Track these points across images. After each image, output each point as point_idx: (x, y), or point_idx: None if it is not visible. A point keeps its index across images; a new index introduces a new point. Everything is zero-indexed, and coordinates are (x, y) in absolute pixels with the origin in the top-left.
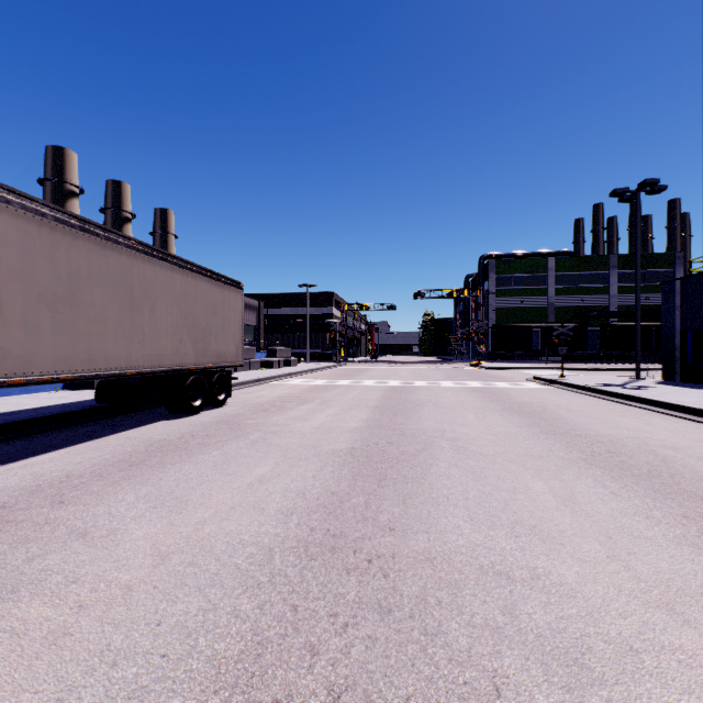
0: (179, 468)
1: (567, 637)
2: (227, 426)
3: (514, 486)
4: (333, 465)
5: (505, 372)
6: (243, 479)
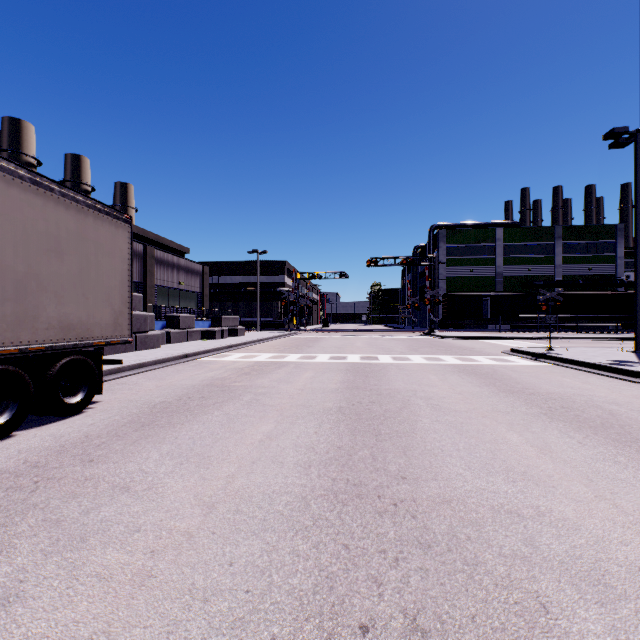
0: None
1: None
2: None
3: None
4: None
5: (468, 342)
6: None
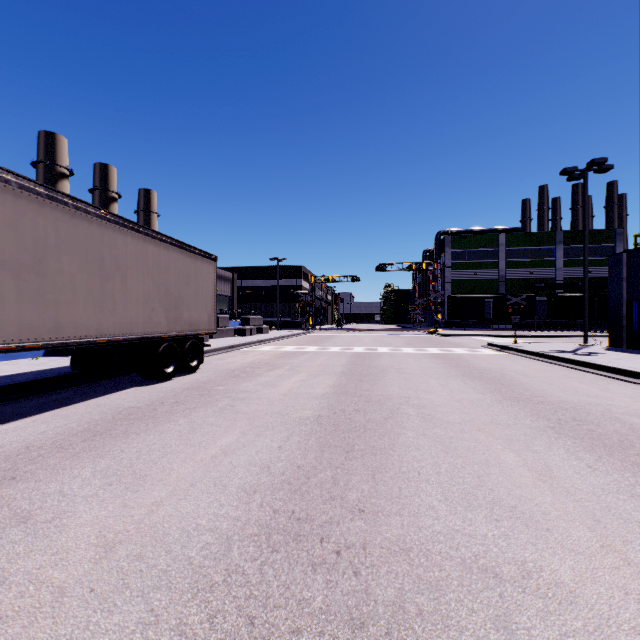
0: (143, 438)
1: None
2: (197, 393)
3: (486, 458)
4: (300, 434)
5: (461, 339)
6: (207, 450)
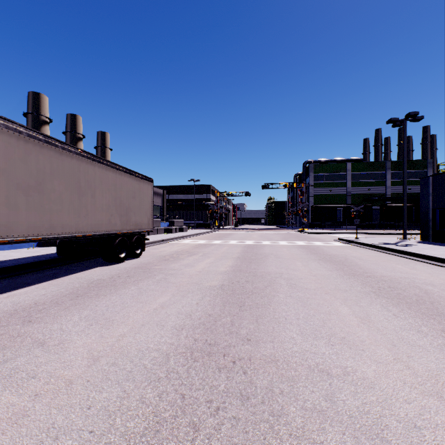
0: (109, 298)
1: (370, 417)
2: (142, 270)
3: (329, 310)
4: (210, 296)
5: (320, 235)
6: (150, 305)
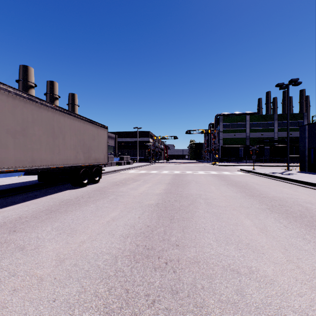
0: (74, 213)
1: (272, 308)
2: (99, 192)
3: (236, 222)
4: (148, 211)
5: (227, 167)
6: (104, 219)
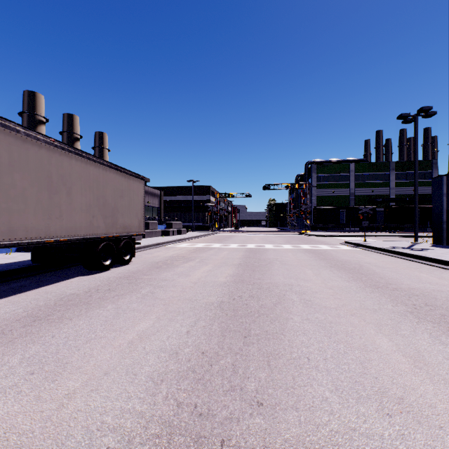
0: (74, 323)
1: None
2: (127, 281)
3: (363, 342)
4: (205, 319)
5: (324, 238)
6: (125, 336)
